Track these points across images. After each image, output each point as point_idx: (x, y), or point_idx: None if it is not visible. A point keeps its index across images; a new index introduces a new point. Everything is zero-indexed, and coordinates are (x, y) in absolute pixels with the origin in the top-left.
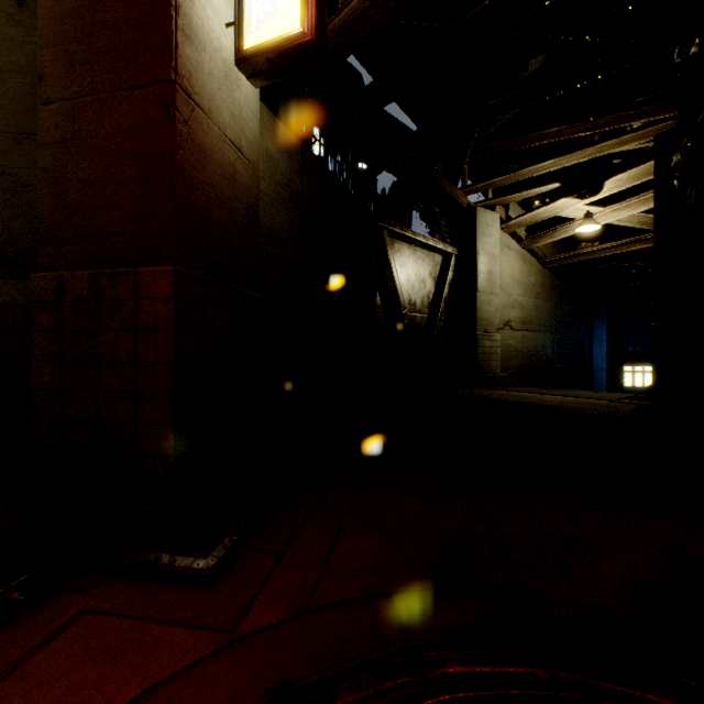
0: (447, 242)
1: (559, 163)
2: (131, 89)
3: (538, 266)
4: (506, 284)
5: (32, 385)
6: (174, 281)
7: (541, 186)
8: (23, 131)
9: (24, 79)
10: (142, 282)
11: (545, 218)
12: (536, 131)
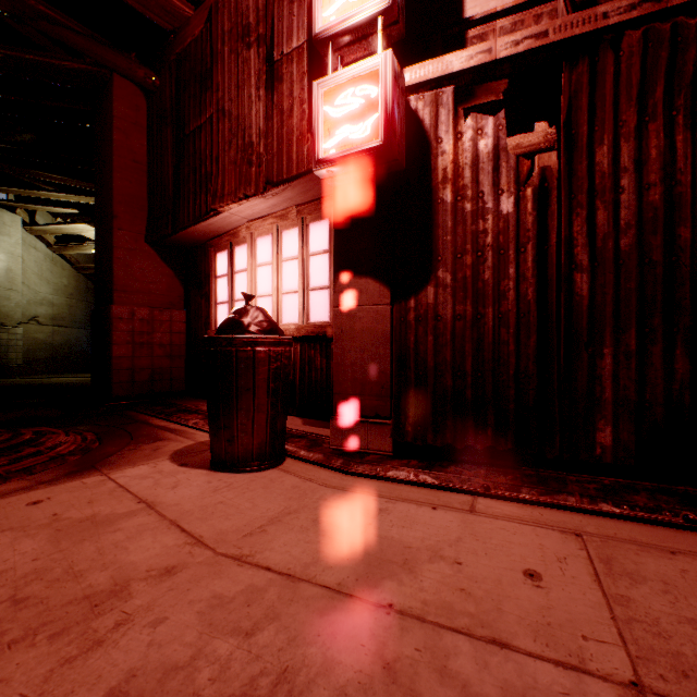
0: None
1: (72, 198)
2: None
3: (73, 270)
4: (33, 282)
5: None
6: None
7: (63, 208)
8: None
9: None
10: None
11: (70, 233)
12: (42, 171)
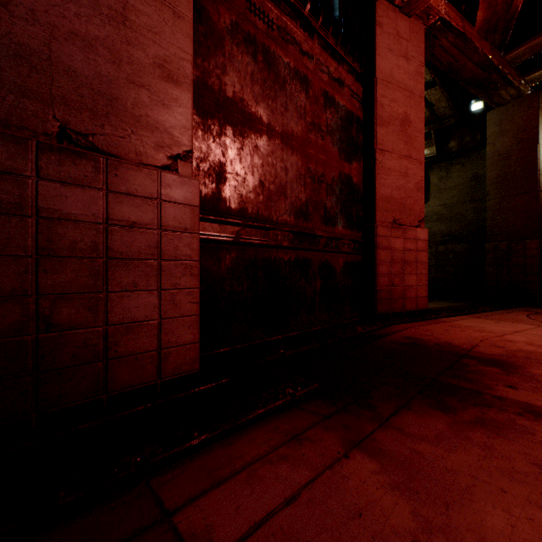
0: None
1: None
2: (521, 194)
3: None
4: None
5: (485, 272)
6: (538, 244)
7: None
8: (463, 201)
9: (463, 186)
10: (526, 244)
11: None
12: None
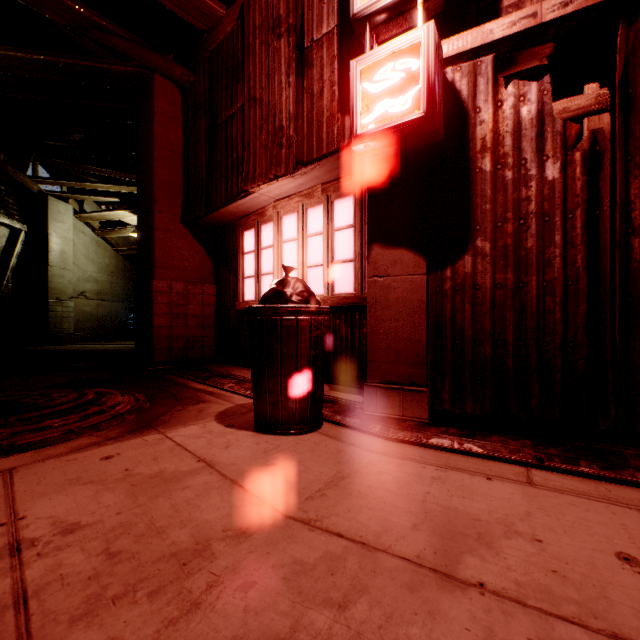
0: (16, 218)
1: (114, 188)
2: None
3: (113, 252)
4: (82, 262)
5: None
6: None
7: (106, 197)
8: None
9: None
10: None
11: (112, 219)
12: (90, 165)
